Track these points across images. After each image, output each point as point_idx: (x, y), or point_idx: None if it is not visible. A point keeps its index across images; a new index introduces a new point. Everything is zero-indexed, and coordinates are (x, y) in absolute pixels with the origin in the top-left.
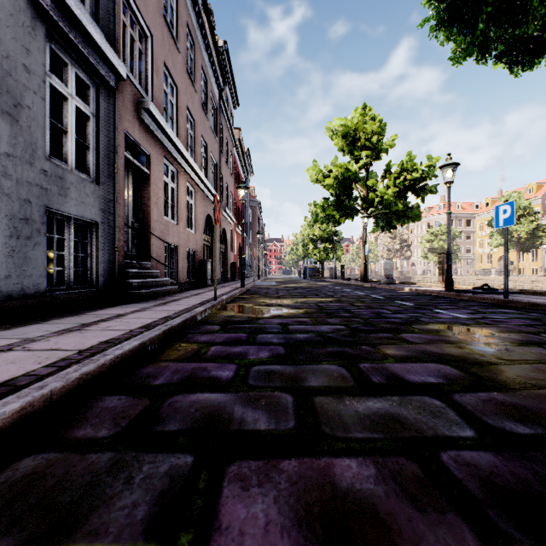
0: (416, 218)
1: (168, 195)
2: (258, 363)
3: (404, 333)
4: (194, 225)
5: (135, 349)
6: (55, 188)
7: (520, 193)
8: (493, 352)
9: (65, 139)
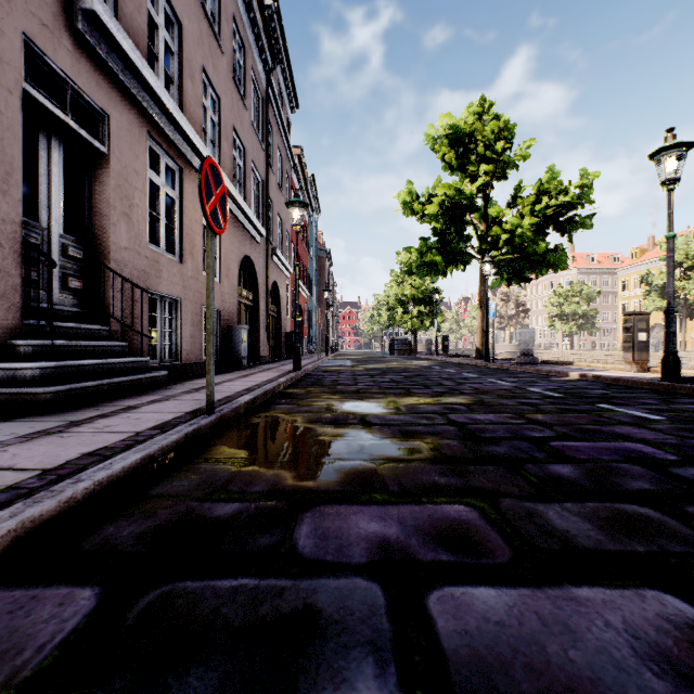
0: (560, 266)
1: (160, 208)
2: None
3: None
4: (220, 269)
5: None
6: None
7: (688, 237)
8: None
9: None
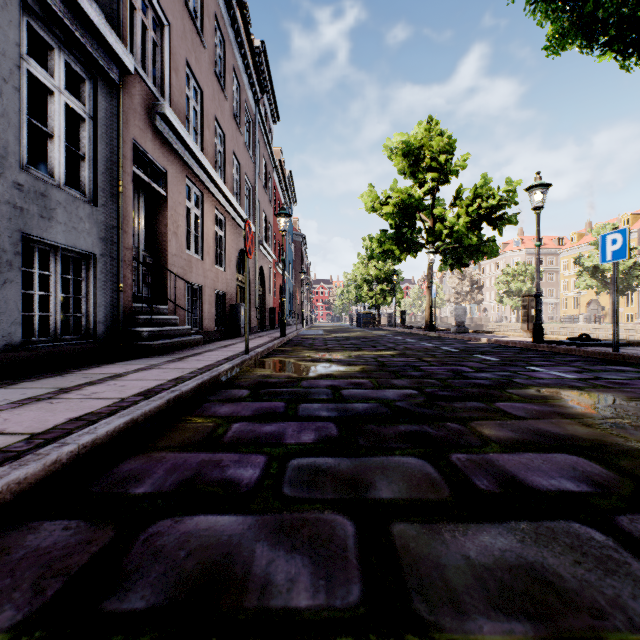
0: (492, 254)
1: (191, 224)
2: (299, 453)
3: (500, 402)
4: (225, 262)
5: (117, 431)
6: (35, 207)
7: (614, 225)
8: (638, 433)
9: (50, 145)
